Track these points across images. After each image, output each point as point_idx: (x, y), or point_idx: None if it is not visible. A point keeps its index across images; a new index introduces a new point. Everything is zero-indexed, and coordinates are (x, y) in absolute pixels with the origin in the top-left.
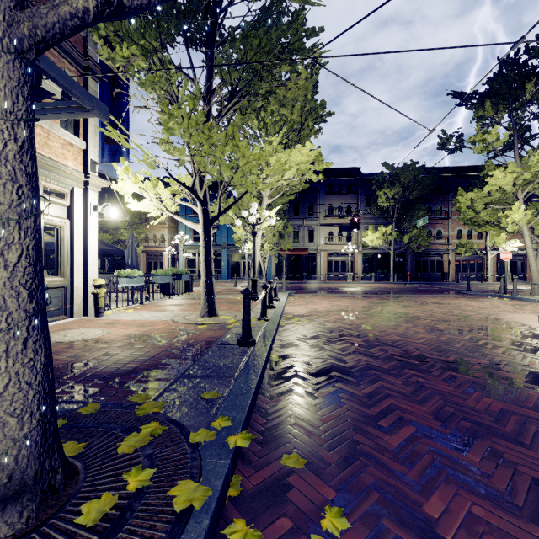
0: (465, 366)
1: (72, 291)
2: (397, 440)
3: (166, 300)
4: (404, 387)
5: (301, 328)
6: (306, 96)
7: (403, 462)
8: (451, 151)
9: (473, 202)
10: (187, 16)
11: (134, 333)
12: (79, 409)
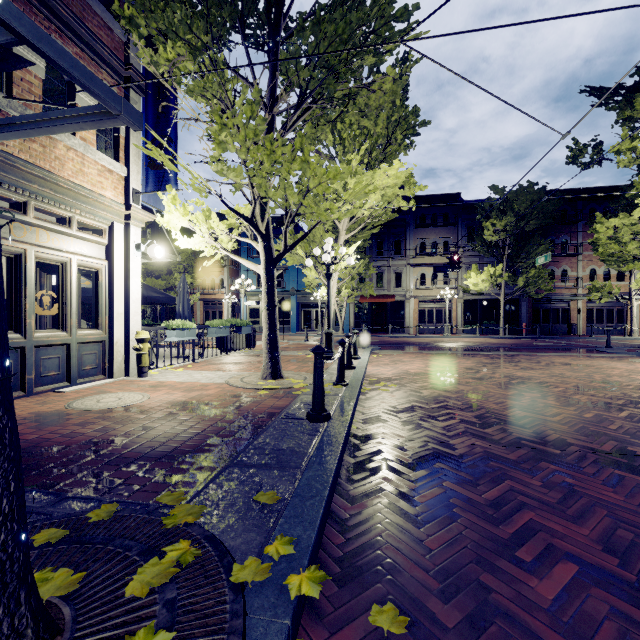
0: (632, 460)
1: (112, 347)
2: (552, 589)
3: (223, 357)
4: (546, 492)
5: (390, 397)
6: (394, 102)
7: (570, 635)
8: (586, 165)
9: (617, 231)
10: (244, 3)
11: (179, 400)
12: (89, 513)
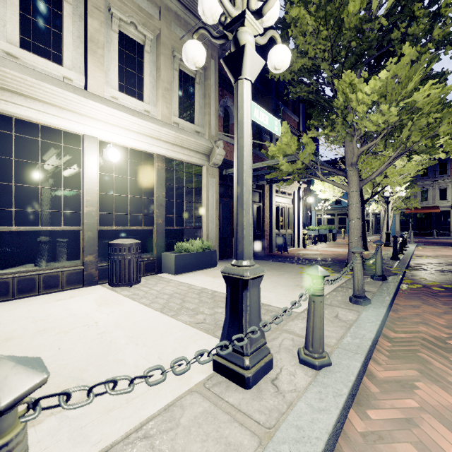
0: None
1: (294, 236)
2: None
3: (324, 244)
4: None
5: (428, 260)
6: None
7: None
8: None
9: None
10: None
11: (333, 254)
12: None
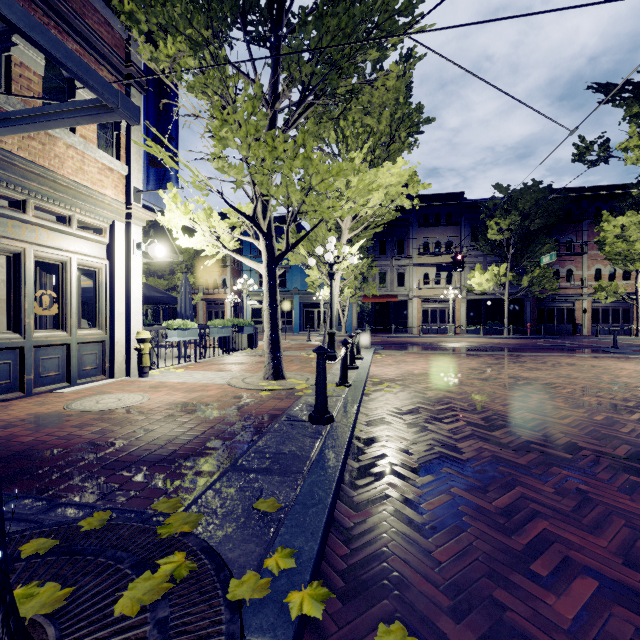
0: None
1: (112, 347)
2: (571, 608)
3: (225, 357)
4: (559, 500)
5: (394, 398)
6: (398, 100)
7: None
8: (592, 163)
9: (625, 230)
10: None
11: (180, 401)
12: (81, 521)
